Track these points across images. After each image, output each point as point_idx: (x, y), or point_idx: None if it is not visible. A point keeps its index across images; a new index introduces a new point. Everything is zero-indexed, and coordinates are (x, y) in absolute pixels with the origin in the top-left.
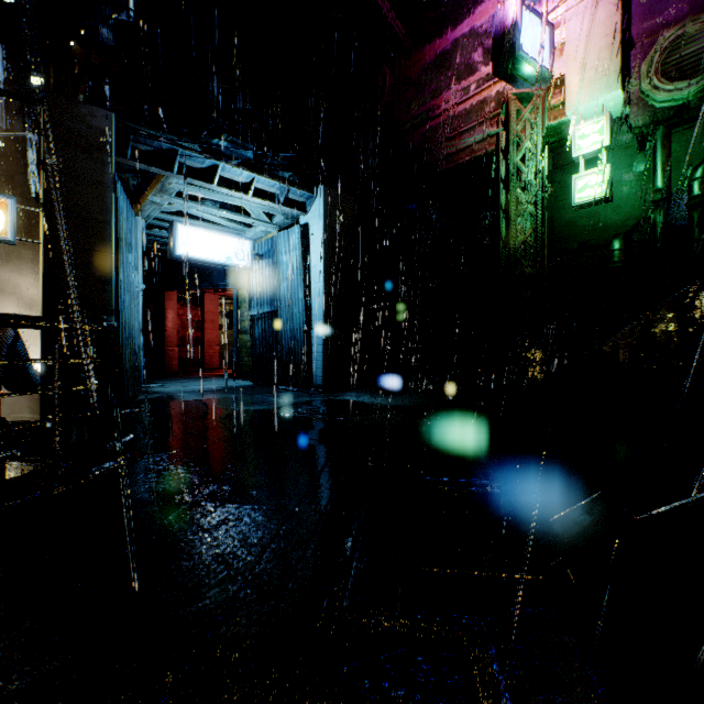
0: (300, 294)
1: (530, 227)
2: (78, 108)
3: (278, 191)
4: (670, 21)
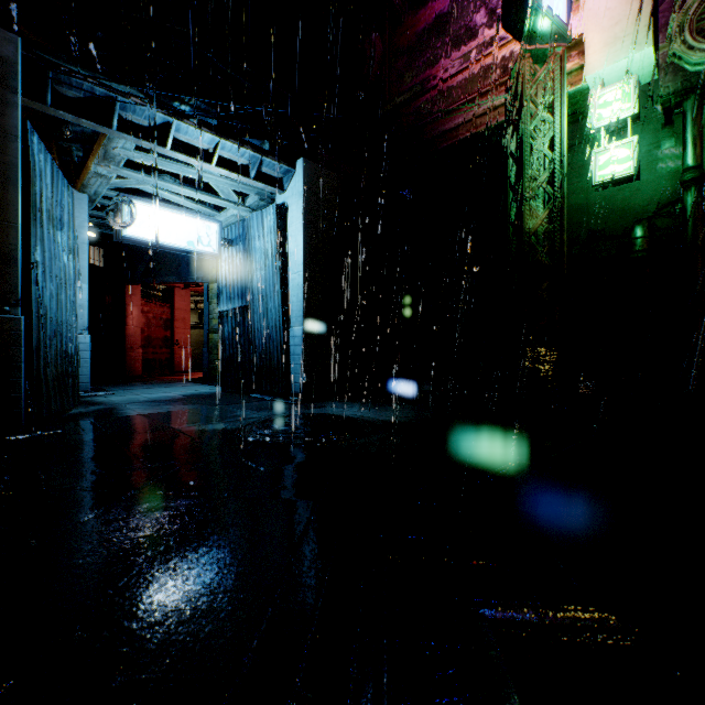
0: (276, 285)
1: (546, 207)
2: None
3: (249, 163)
4: None
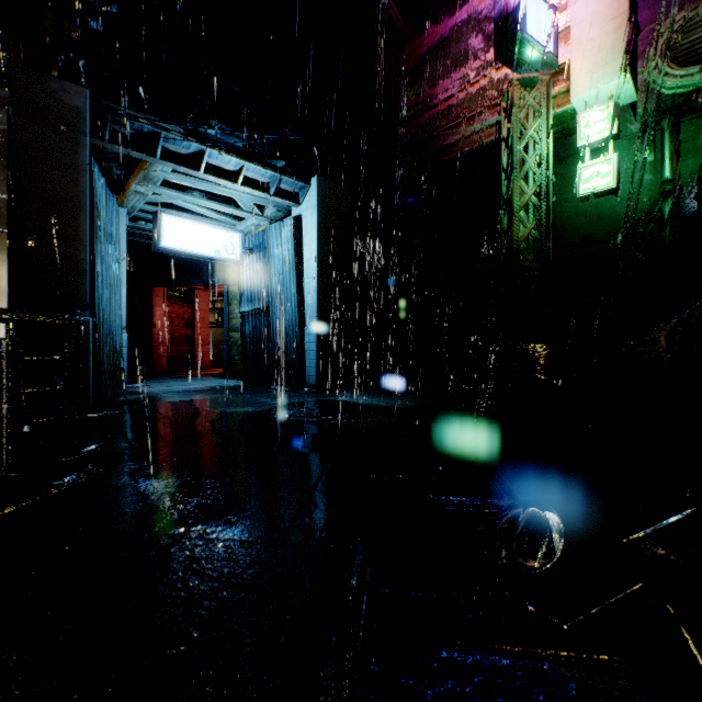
0: (293, 289)
1: (534, 218)
2: (48, 82)
3: (270, 181)
4: (677, 6)
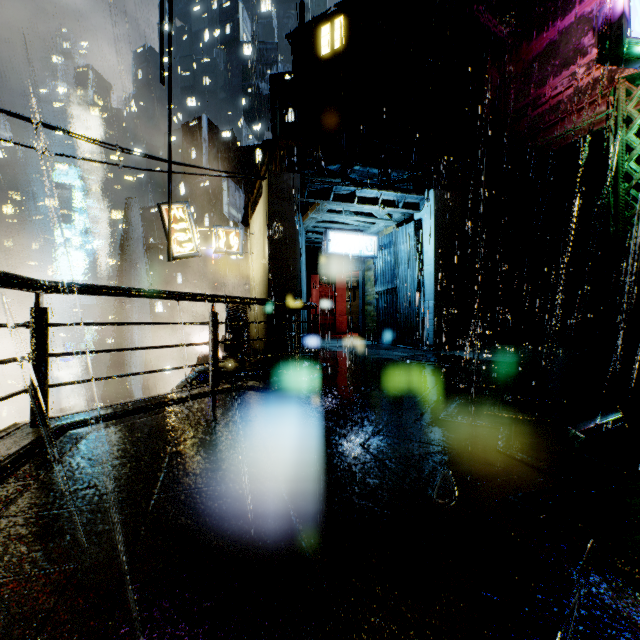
0: (415, 274)
1: None
2: (283, 176)
3: (398, 199)
4: None
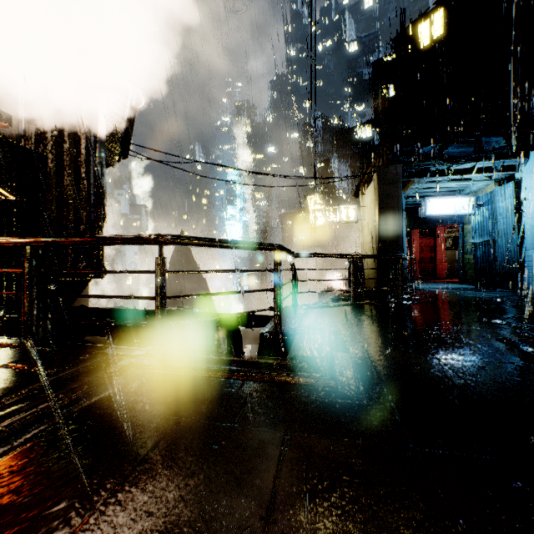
0: (514, 227)
1: None
2: (389, 168)
3: (494, 164)
4: None
